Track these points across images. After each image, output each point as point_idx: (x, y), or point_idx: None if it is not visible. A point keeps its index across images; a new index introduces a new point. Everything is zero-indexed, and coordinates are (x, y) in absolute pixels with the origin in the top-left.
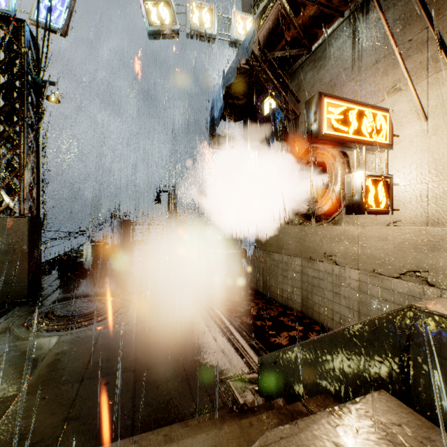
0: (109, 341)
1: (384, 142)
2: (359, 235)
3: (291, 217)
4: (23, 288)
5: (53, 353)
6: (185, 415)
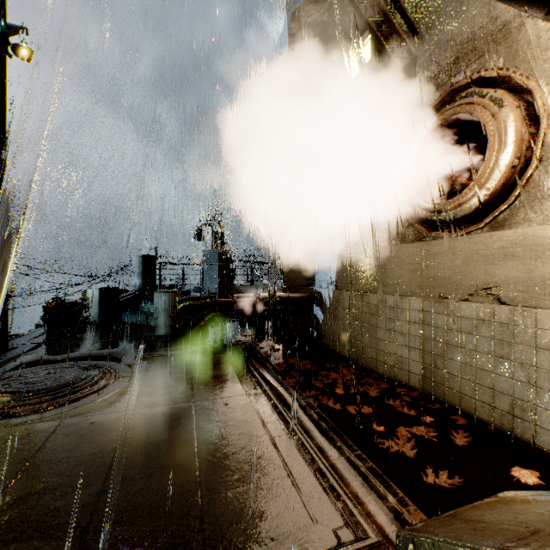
0: (65, 446)
1: None
2: None
3: (400, 232)
4: None
5: None
6: None
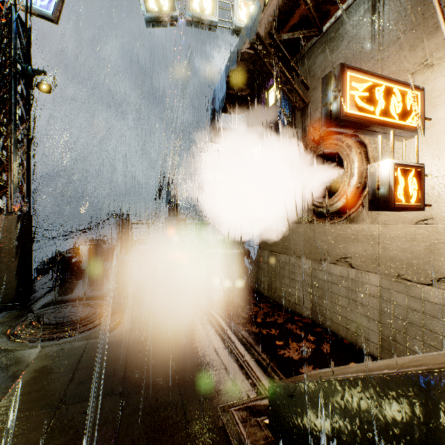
0: (96, 355)
1: (415, 126)
2: (380, 235)
3: (299, 215)
4: (10, 291)
5: (31, 370)
6: None
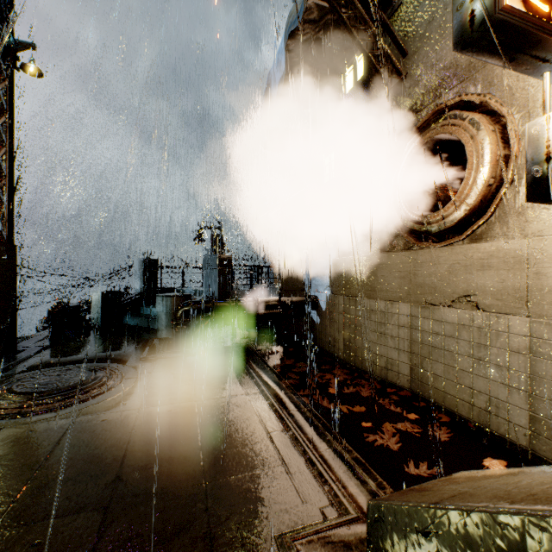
0: (81, 440)
1: None
2: (530, 254)
3: (391, 241)
4: None
5: None
6: None
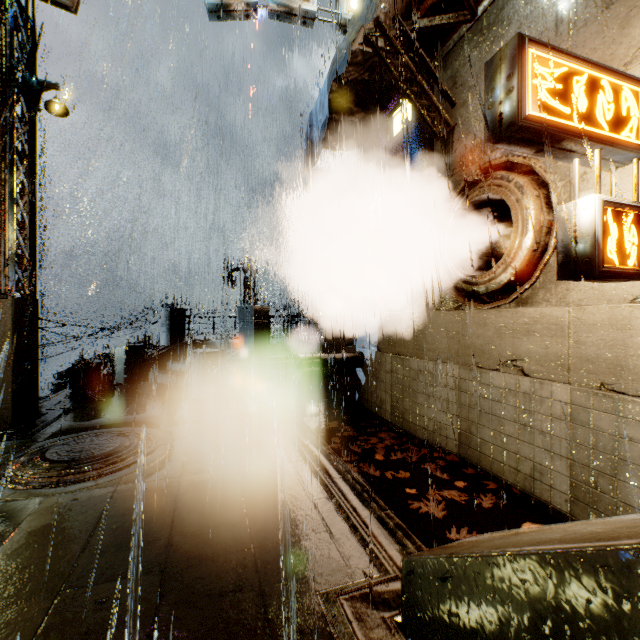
0: (127, 509)
1: (634, 142)
2: (571, 323)
3: (440, 298)
4: (4, 412)
5: (23, 532)
6: None
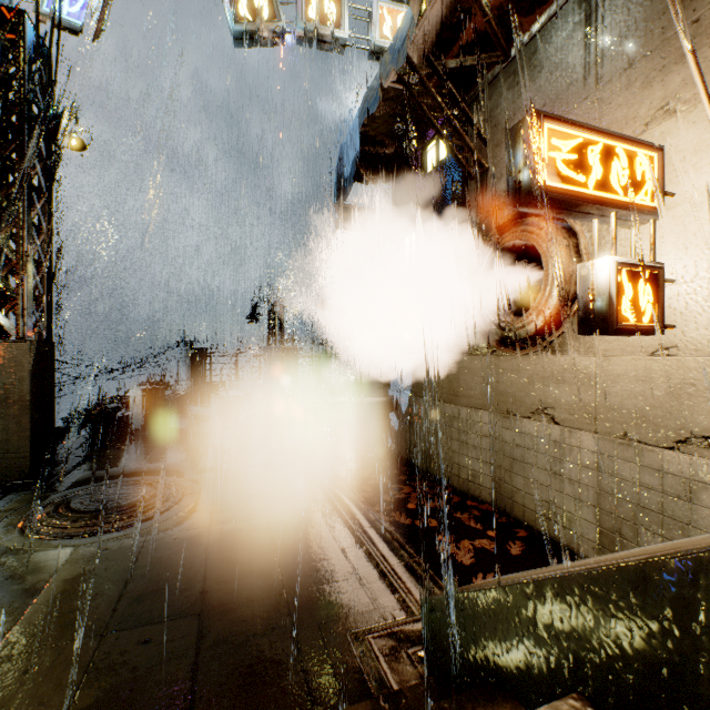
0: (159, 558)
1: (649, 205)
2: (597, 373)
3: (474, 342)
4: (22, 461)
5: (59, 580)
6: (288, 709)
